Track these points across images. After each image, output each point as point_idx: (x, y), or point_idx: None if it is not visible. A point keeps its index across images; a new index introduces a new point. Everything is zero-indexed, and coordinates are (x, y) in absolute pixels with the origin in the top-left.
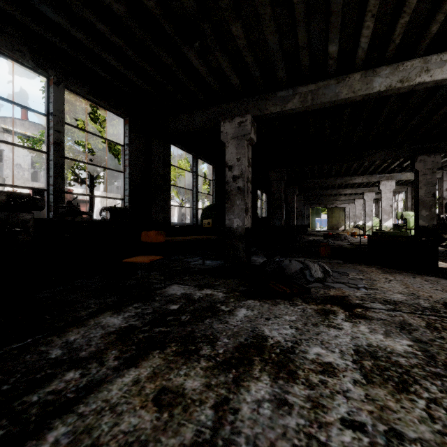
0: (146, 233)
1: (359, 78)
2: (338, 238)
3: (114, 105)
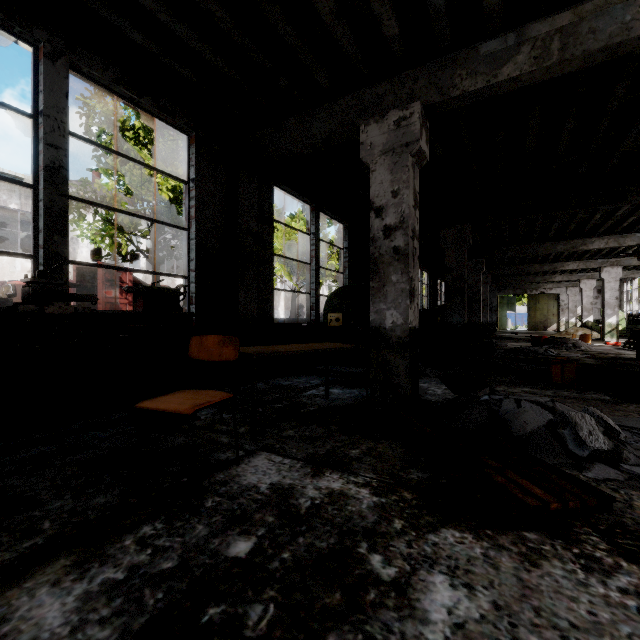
0: (199, 340)
1: None
2: (561, 345)
3: (169, 108)
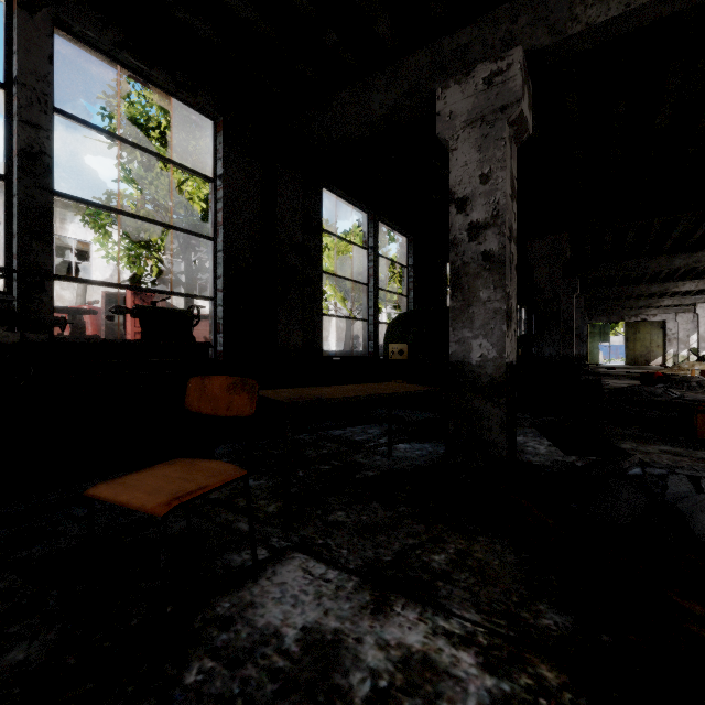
0: (200, 383)
1: None
2: (681, 384)
3: (188, 85)
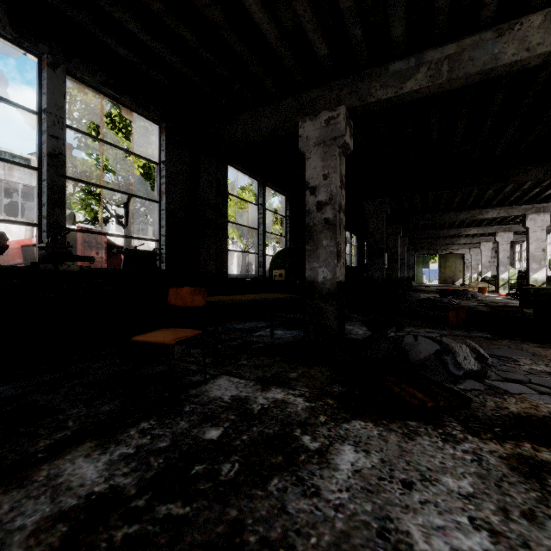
0: (176, 291)
1: (540, 23)
2: (462, 296)
3: (144, 104)
